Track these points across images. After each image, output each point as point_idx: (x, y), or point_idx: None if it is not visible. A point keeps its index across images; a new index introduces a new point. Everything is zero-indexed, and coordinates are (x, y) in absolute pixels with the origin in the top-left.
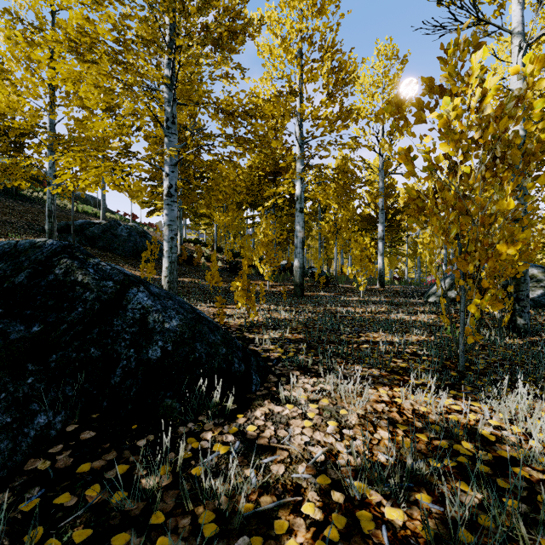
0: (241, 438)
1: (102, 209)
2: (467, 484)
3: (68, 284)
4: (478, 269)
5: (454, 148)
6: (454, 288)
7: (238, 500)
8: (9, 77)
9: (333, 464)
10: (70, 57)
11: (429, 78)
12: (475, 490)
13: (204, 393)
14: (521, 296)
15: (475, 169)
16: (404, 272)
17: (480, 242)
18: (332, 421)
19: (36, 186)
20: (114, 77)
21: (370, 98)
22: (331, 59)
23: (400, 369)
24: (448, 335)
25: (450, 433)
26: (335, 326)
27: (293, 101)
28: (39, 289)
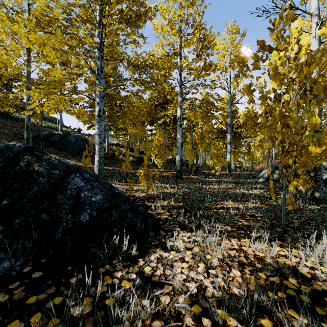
0: (140, 276)
1: (60, 125)
2: (295, 311)
3: (28, 172)
4: (294, 162)
5: (279, 84)
6: (274, 173)
7: (137, 324)
8: (2, 44)
9: (203, 296)
10: (37, 30)
11: (262, 41)
12: (302, 316)
13: (117, 245)
14: (318, 179)
15: (293, 98)
16: (243, 163)
17: (296, 145)
18: (201, 264)
19: (19, 111)
20: (64, 43)
21: (223, 57)
22: (199, 33)
23: (244, 226)
24: (272, 203)
25: (280, 272)
26: (201, 197)
27: (175, 59)
28: (9, 176)
